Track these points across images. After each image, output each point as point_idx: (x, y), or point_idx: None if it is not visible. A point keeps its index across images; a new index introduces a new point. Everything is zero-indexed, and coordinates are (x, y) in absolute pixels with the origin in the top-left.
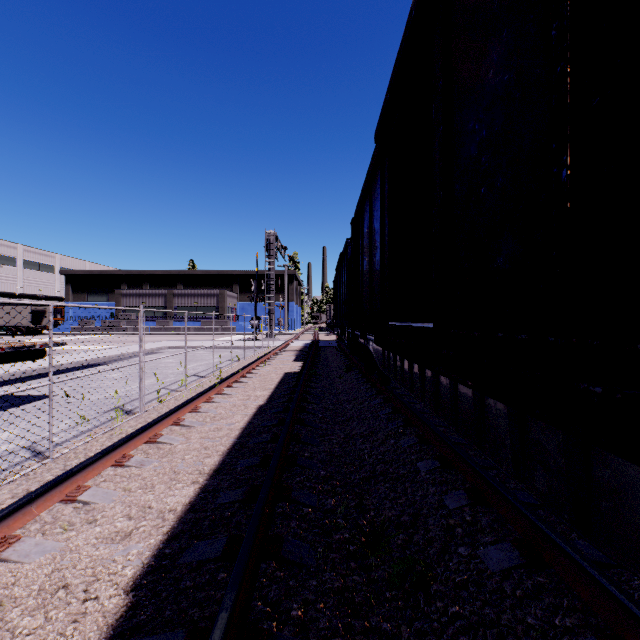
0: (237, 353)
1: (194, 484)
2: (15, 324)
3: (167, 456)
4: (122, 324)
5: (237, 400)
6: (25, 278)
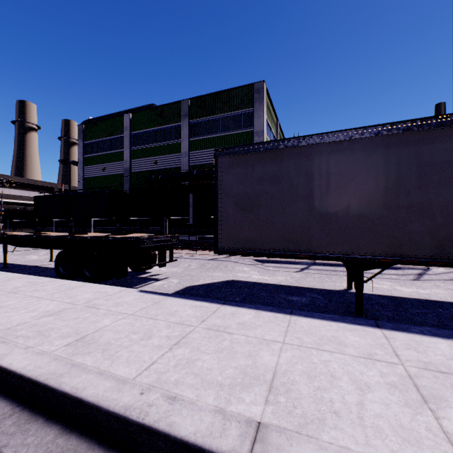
0: None
1: None
2: None
3: None
4: None
5: None
6: None
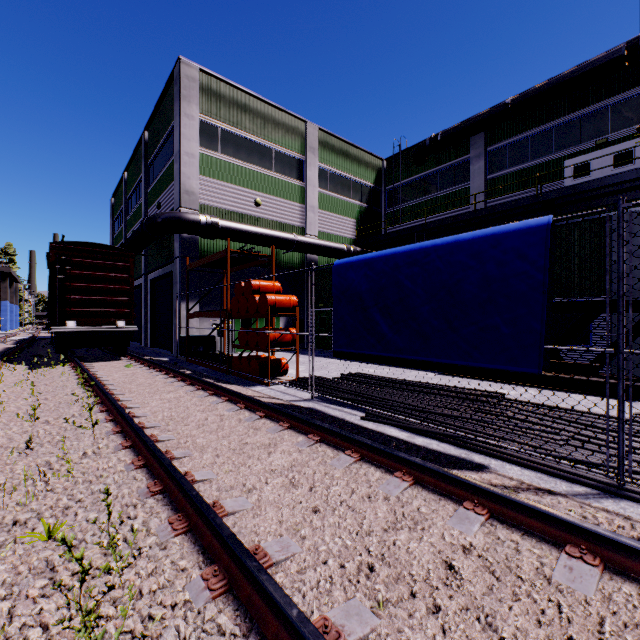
0: None
1: None
2: None
3: None
4: None
5: None
6: None
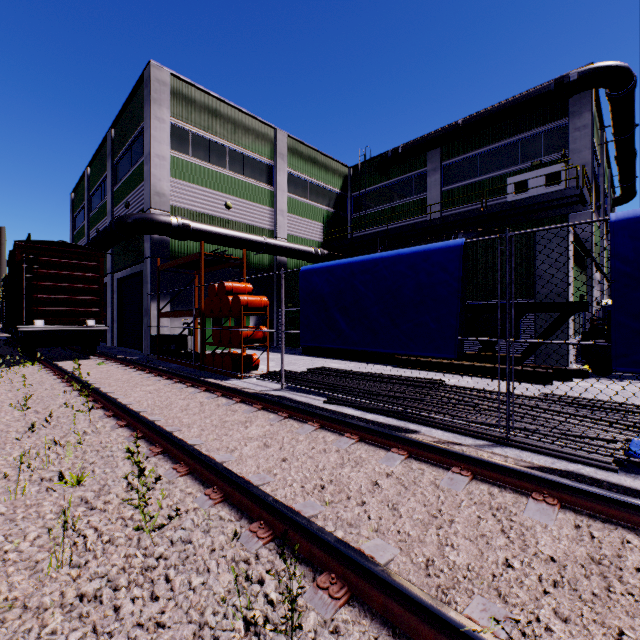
0: None
1: None
2: None
3: None
4: None
5: None
6: None
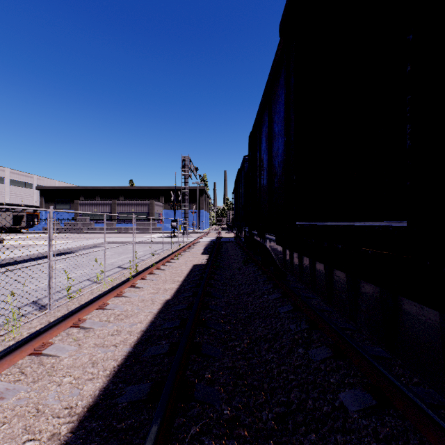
0: (159, 247)
1: (49, 442)
2: (1, 225)
3: (42, 378)
4: (79, 225)
5: (146, 294)
6: (11, 192)
